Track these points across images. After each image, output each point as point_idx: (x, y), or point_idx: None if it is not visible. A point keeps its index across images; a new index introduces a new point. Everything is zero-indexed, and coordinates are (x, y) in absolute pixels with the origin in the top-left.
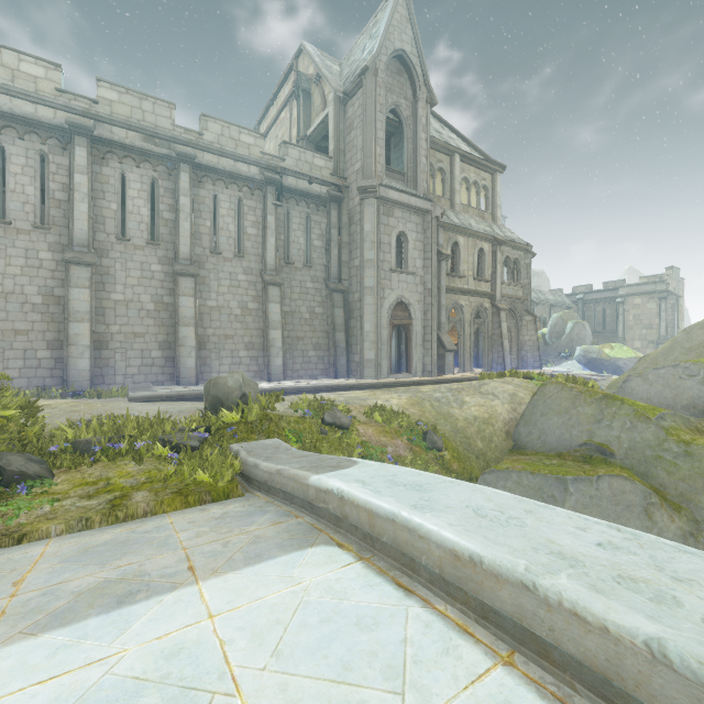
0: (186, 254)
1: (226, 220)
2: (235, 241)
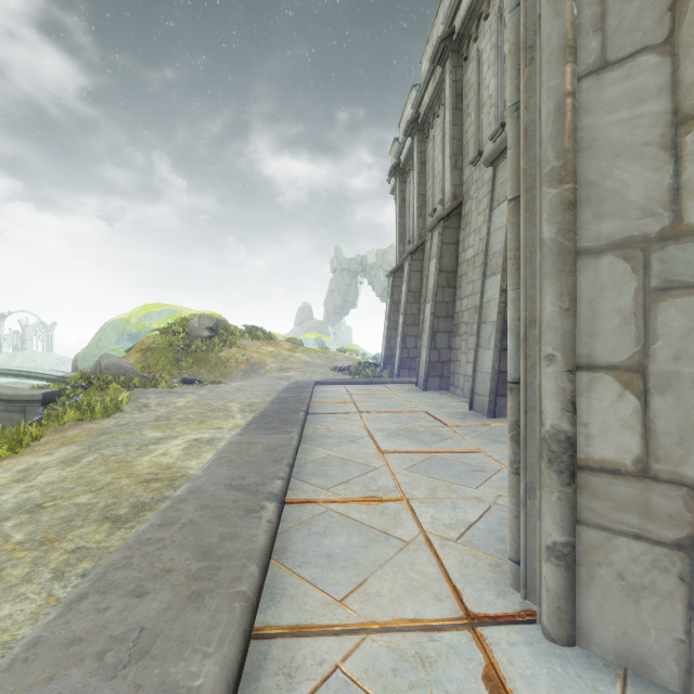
0: (448, 194)
1: (487, 82)
2: (496, 107)
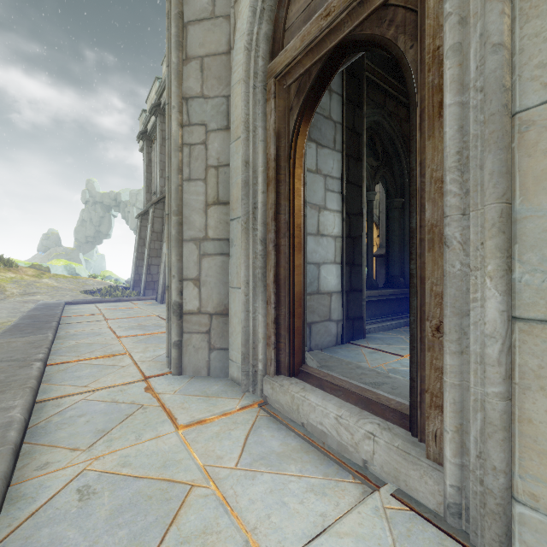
0: None
1: None
2: None
